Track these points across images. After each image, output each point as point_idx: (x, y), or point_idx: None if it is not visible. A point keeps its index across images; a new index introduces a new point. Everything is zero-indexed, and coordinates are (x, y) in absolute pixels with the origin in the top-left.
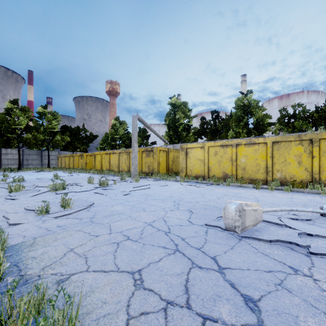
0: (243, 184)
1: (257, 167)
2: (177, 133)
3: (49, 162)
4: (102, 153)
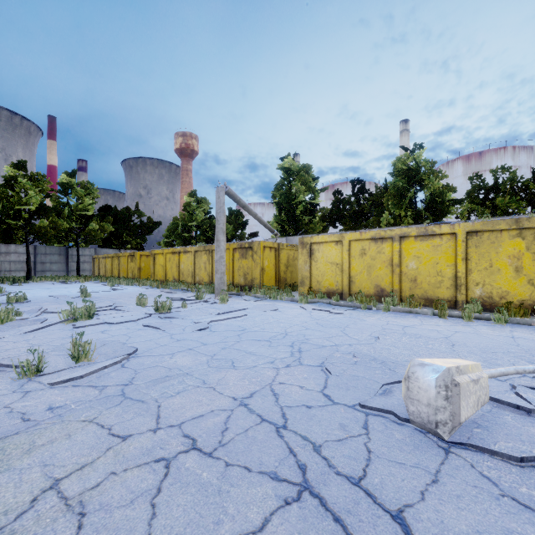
0: (414, 307)
1: (439, 278)
2: (293, 217)
3: (79, 266)
4: (166, 251)
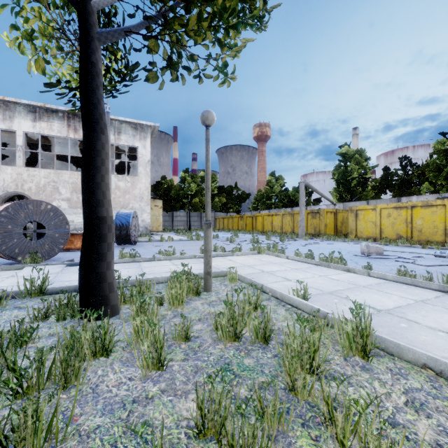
0: (413, 244)
1: (435, 229)
2: (348, 188)
3: None
4: (263, 214)
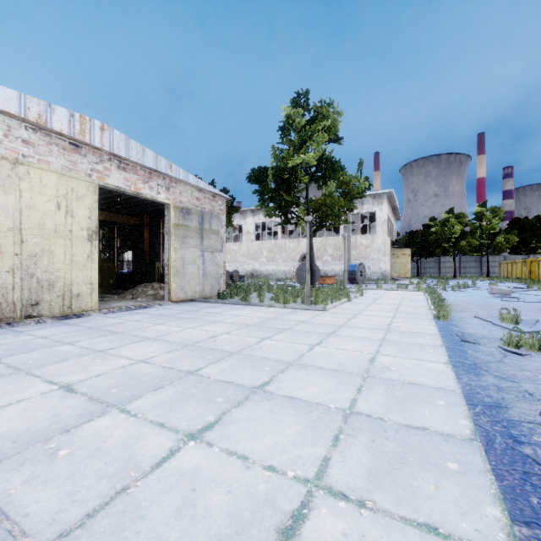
0: None
1: None
2: None
3: (488, 270)
4: None
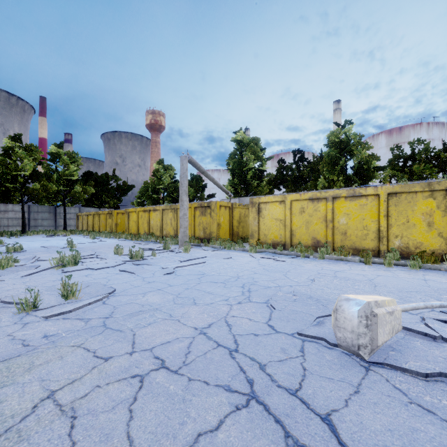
0: (344, 256)
1: (365, 231)
2: (244, 181)
3: (66, 222)
4: (138, 209)
